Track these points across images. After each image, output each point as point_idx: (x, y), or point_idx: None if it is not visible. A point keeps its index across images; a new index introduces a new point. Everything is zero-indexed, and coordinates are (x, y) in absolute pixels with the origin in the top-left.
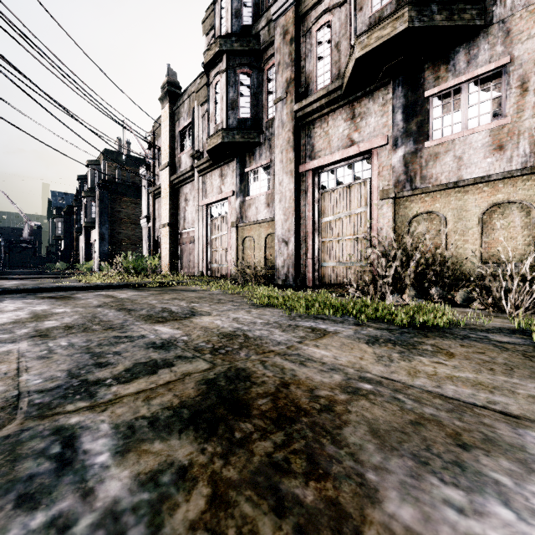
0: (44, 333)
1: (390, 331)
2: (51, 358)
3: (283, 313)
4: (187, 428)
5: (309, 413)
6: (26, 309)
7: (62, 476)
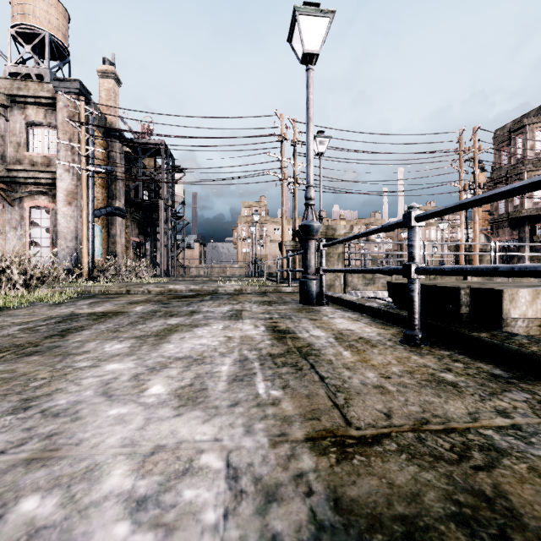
0: (191, 313)
1: (88, 299)
2: (202, 305)
3: (42, 308)
4: (196, 297)
5: (179, 296)
6: (148, 363)
7: (214, 297)
